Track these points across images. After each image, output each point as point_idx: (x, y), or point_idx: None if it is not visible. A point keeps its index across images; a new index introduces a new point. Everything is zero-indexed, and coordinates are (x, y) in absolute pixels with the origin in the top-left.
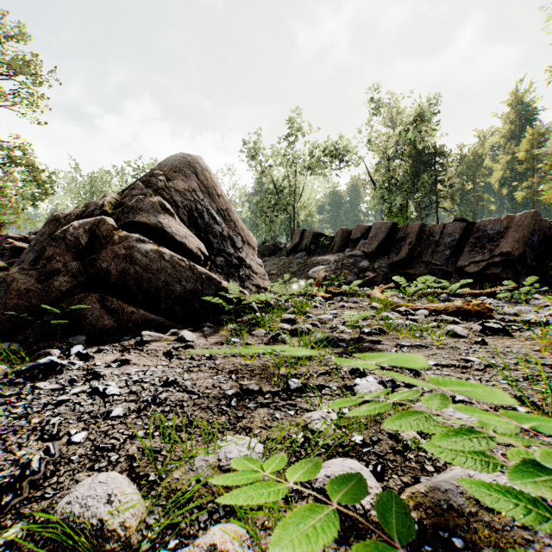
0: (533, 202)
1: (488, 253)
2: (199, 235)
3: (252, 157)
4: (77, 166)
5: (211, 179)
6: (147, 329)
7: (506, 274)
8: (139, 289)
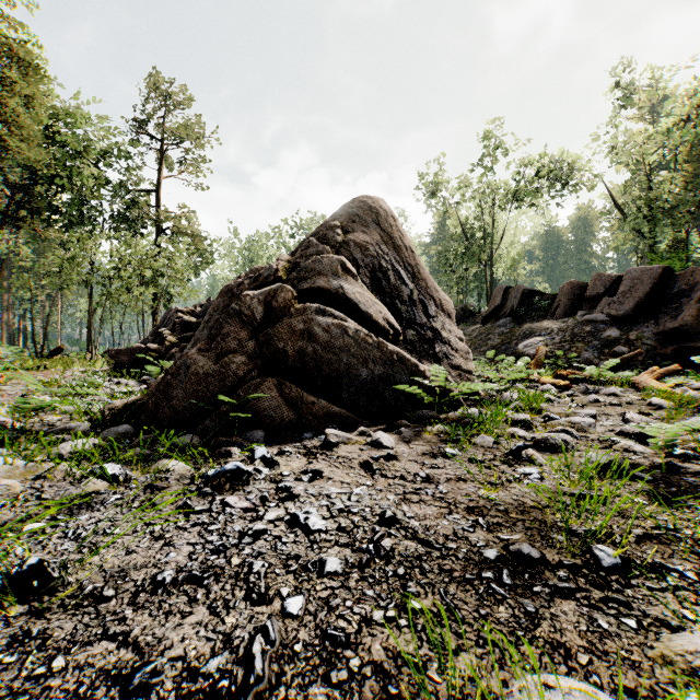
0: None
1: None
2: (384, 302)
3: (431, 195)
4: (235, 230)
5: (397, 227)
6: (328, 424)
7: None
8: (319, 373)
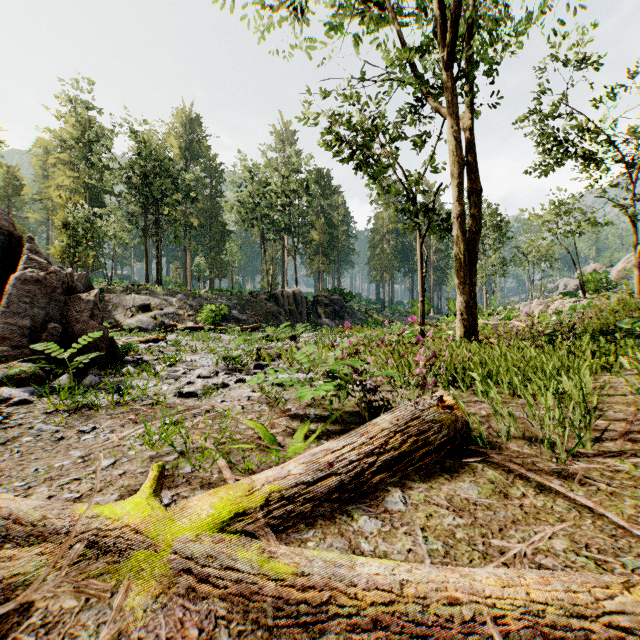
0: None
1: None
2: None
3: None
4: None
5: None
6: None
7: None
8: None
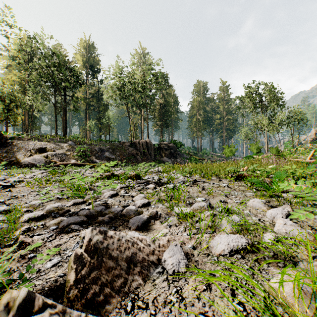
0: None
1: None
2: None
3: None
4: None
5: None
6: None
7: None
8: None
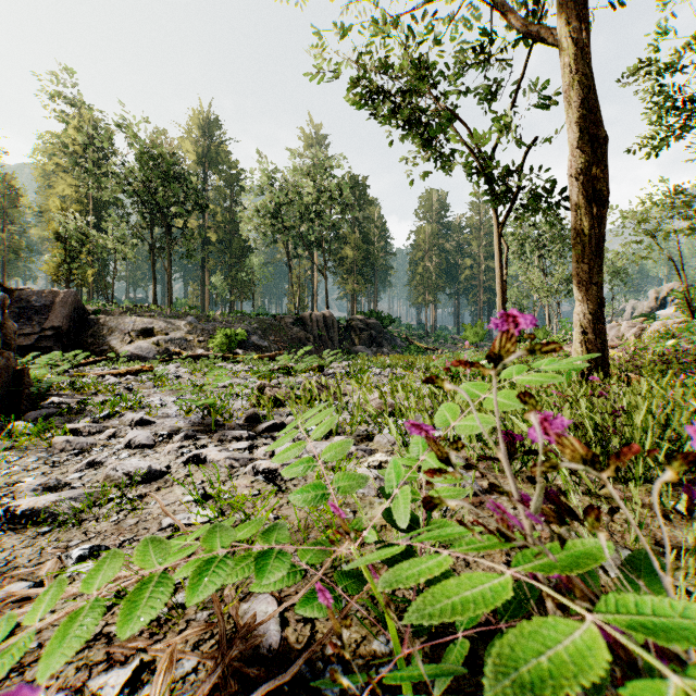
0: (6, 262)
1: (39, 325)
2: None
3: None
4: None
5: None
6: None
7: (58, 348)
8: None
